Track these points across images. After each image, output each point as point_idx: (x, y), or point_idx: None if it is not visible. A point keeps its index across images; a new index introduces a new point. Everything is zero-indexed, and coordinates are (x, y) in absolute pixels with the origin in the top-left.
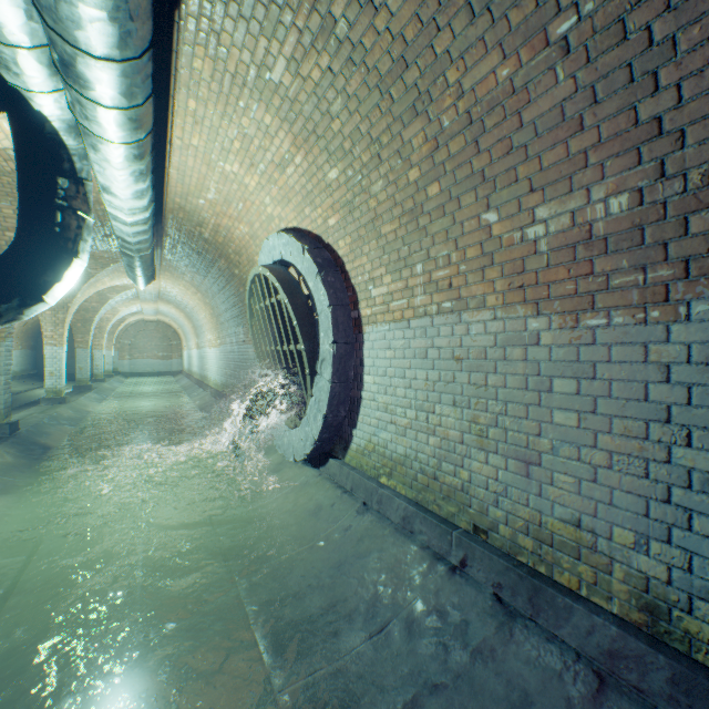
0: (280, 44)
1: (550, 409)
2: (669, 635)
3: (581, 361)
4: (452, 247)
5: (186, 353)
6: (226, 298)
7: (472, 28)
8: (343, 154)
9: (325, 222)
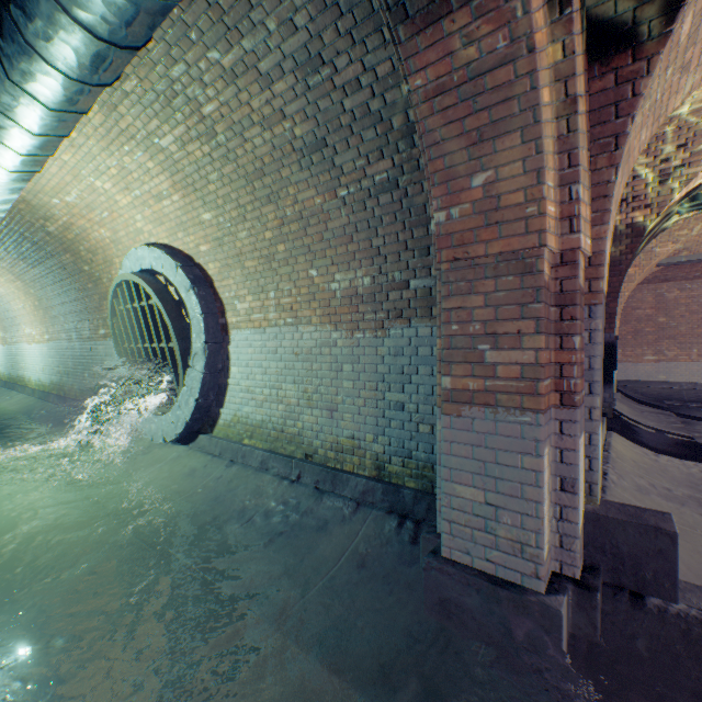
0: (172, 129)
1: (342, 380)
2: (385, 476)
3: (354, 355)
4: (293, 285)
5: None
6: (65, 291)
7: (302, 173)
8: (217, 206)
9: (197, 247)
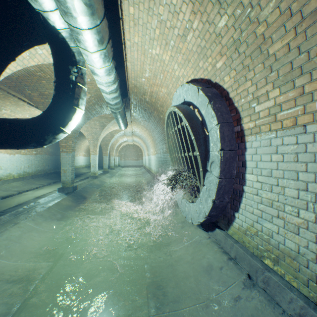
0: None
1: None
2: None
3: None
4: None
5: (144, 158)
6: (157, 131)
7: None
8: None
9: (213, 67)
